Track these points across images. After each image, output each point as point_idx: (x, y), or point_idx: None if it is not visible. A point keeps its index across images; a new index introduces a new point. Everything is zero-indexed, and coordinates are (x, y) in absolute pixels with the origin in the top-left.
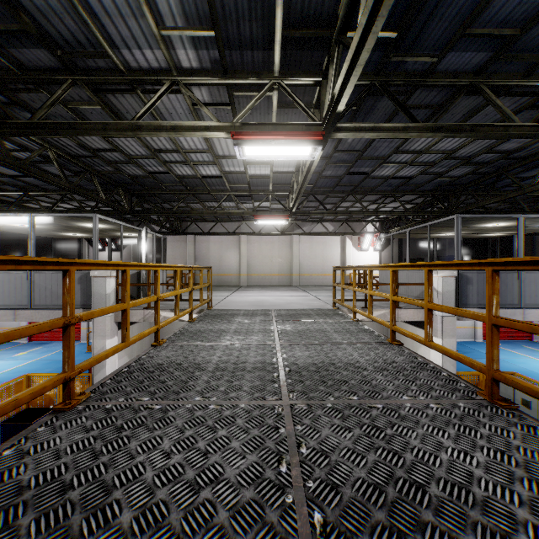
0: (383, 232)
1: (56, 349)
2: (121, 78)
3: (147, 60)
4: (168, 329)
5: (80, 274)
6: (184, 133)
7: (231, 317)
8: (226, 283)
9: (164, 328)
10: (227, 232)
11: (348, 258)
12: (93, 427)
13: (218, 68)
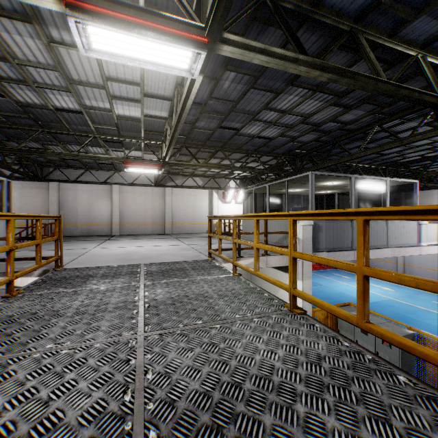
0: (242, 188)
1: None
2: None
3: None
4: None
5: None
6: None
7: (81, 282)
8: (97, 233)
9: (3, 292)
10: (98, 181)
11: (215, 209)
12: None
13: None
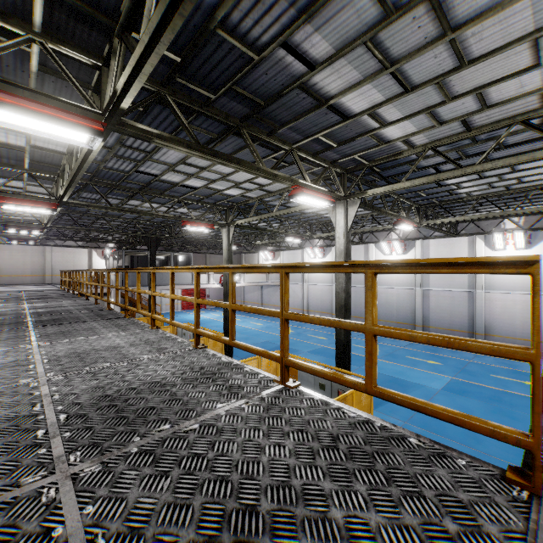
0: (120, 247)
1: None
2: None
3: None
4: None
5: None
6: None
7: None
8: None
9: None
10: None
11: (94, 264)
12: None
13: None
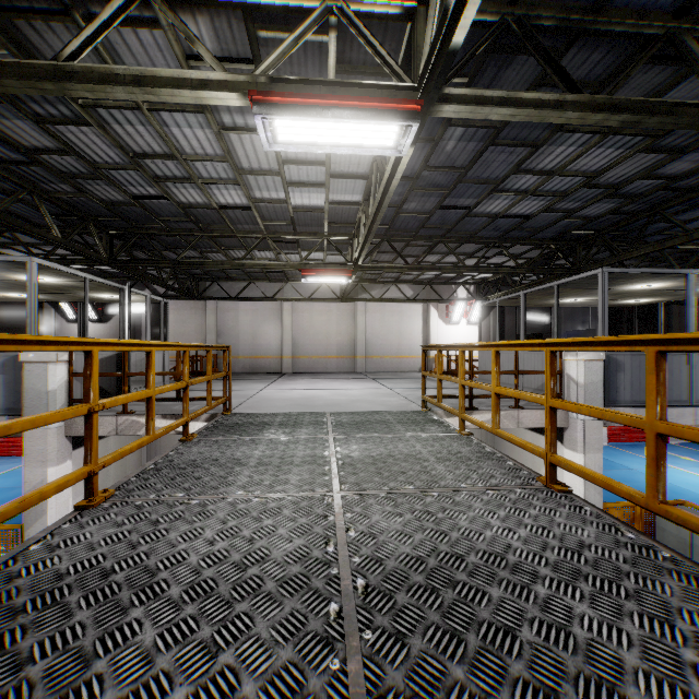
0: (479, 298)
1: (1, 469)
2: None
3: None
4: (168, 441)
5: (5, 358)
6: (160, 91)
7: (258, 431)
8: (263, 369)
9: (162, 440)
10: (264, 297)
11: (432, 335)
12: None
13: None
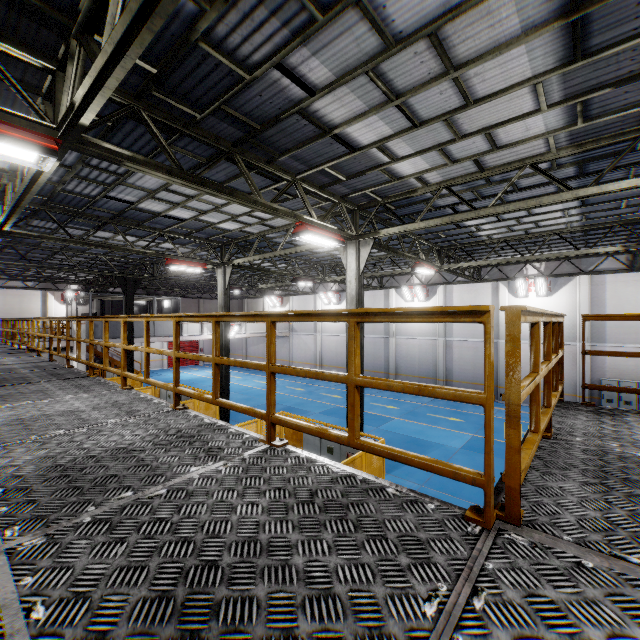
0: (87, 290)
1: None
2: None
3: None
4: None
5: None
6: None
7: None
8: None
9: None
10: None
11: (50, 311)
12: None
13: None
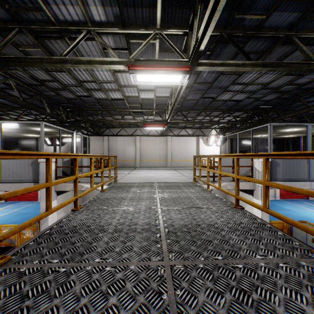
0: (221, 134)
1: (22, 206)
2: (53, 28)
3: (70, 14)
4: (90, 194)
5: (32, 160)
6: (96, 65)
7: (128, 188)
8: (127, 165)
9: (88, 194)
10: (128, 134)
11: (200, 150)
12: (2, 295)
13: (119, 22)
